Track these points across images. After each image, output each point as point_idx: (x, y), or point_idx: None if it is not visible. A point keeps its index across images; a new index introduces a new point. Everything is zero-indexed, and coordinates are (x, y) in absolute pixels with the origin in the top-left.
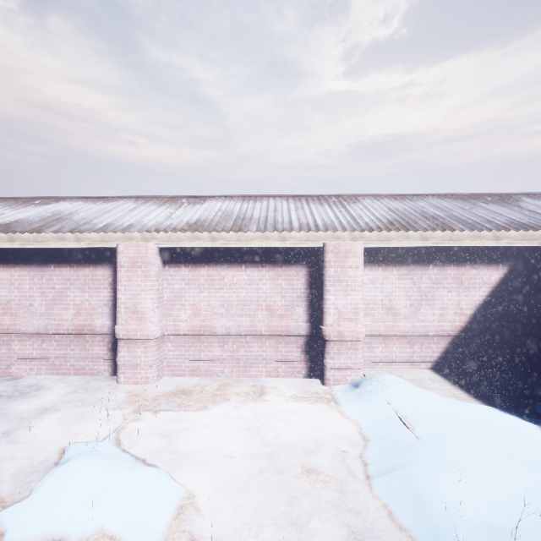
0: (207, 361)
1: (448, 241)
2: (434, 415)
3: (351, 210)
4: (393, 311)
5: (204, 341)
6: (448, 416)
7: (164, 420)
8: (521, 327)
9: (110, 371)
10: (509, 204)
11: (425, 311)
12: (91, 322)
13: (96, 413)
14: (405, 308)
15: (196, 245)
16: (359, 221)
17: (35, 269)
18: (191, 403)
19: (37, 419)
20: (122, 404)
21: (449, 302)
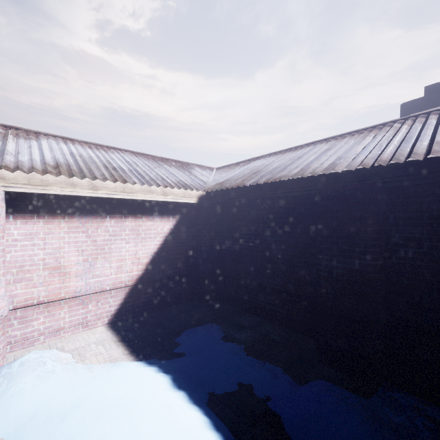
0: None
1: (121, 192)
2: (49, 420)
3: (9, 144)
4: (61, 270)
5: None
6: (68, 413)
7: None
8: (186, 267)
9: None
10: (184, 170)
11: (102, 265)
12: None
13: None
14: (77, 264)
15: None
16: (6, 157)
17: None
18: None
19: None
20: None
21: (127, 253)
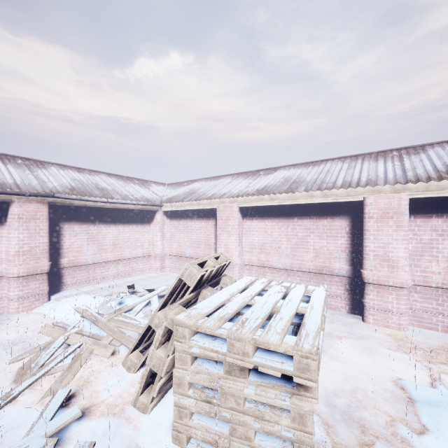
0: None
1: None
2: None
3: None
4: None
5: None
6: None
7: None
8: None
9: (346, 309)
10: None
11: None
12: (329, 264)
13: (380, 350)
14: None
15: None
16: None
17: (282, 220)
18: None
19: (330, 342)
20: (399, 347)
21: None
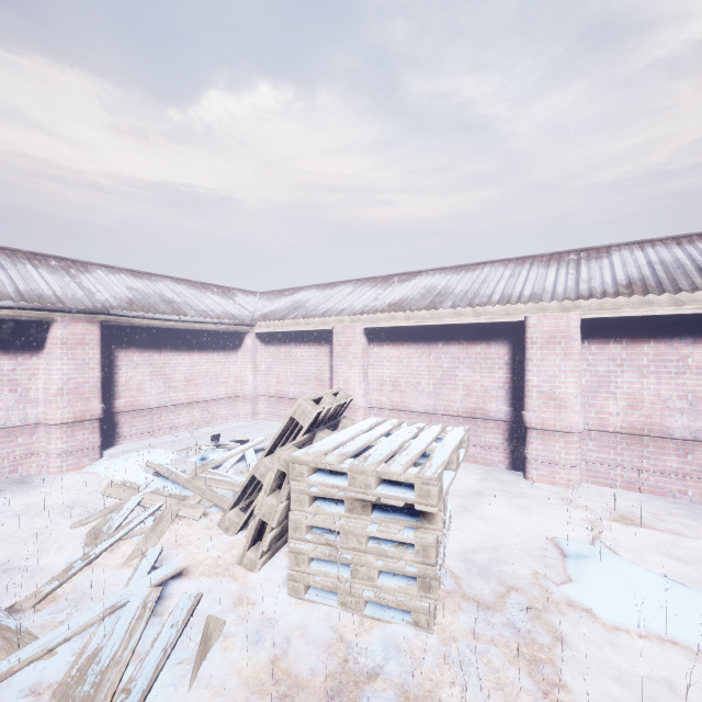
0: (653, 473)
1: None
2: None
3: None
4: None
5: (649, 445)
6: None
7: (646, 539)
8: None
9: (506, 464)
10: None
11: None
12: (484, 406)
13: (539, 509)
14: None
15: (646, 313)
16: None
17: (422, 347)
18: (670, 526)
19: (479, 501)
20: (562, 505)
21: None
